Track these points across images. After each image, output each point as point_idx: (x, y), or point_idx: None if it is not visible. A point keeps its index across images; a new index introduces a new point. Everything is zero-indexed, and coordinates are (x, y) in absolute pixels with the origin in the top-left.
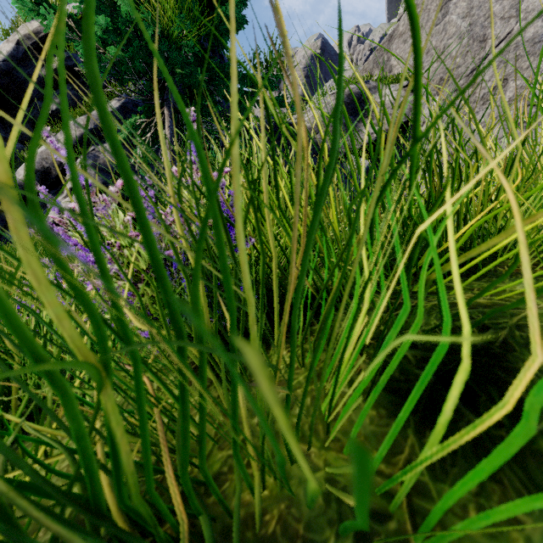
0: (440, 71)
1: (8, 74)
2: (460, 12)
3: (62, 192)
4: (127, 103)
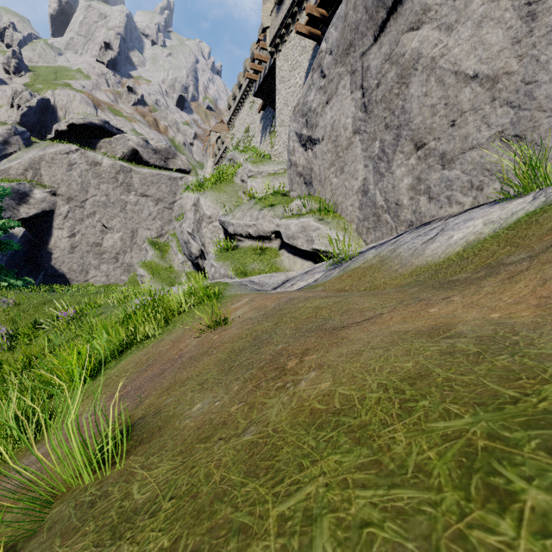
0: (69, 193)
1: None
2: (77, 173)
3: None
4: None
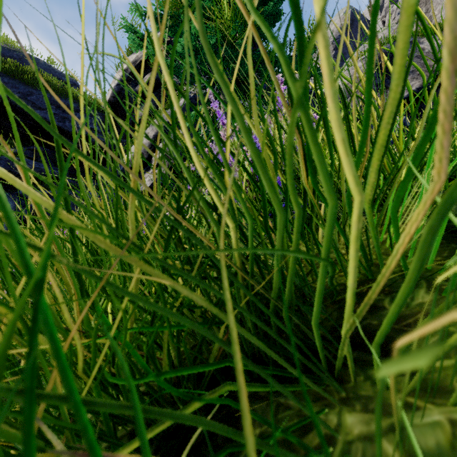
0: None
1: (119, 93)
2: None
3: (150, 169)
4: (191, 99)
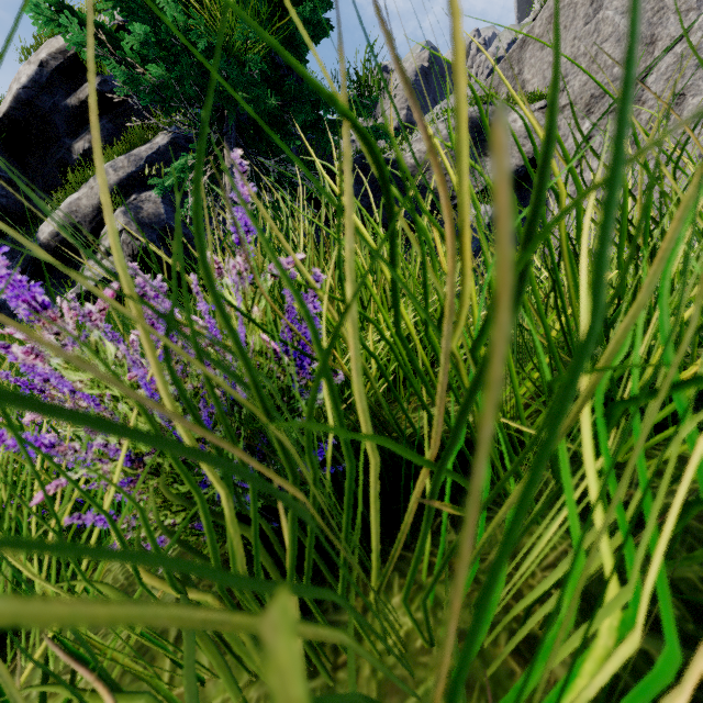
0: (591, 86)
1: (30, 104)
2: (618, 5)
3: (96, 254)
4: (178, 139)
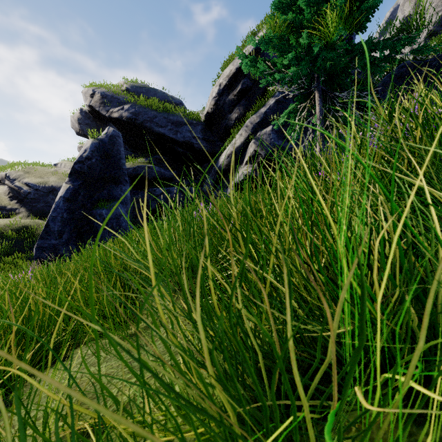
0: None
1: (215, 104)
2: None
3: (241, 164)
4: (279, 98)
